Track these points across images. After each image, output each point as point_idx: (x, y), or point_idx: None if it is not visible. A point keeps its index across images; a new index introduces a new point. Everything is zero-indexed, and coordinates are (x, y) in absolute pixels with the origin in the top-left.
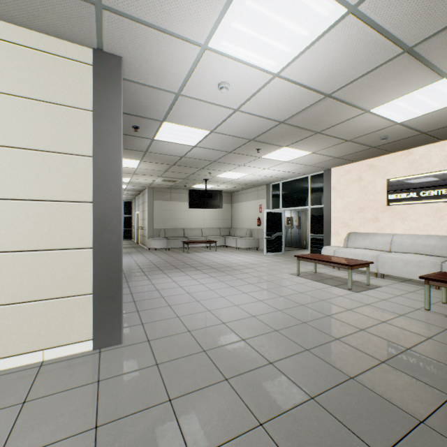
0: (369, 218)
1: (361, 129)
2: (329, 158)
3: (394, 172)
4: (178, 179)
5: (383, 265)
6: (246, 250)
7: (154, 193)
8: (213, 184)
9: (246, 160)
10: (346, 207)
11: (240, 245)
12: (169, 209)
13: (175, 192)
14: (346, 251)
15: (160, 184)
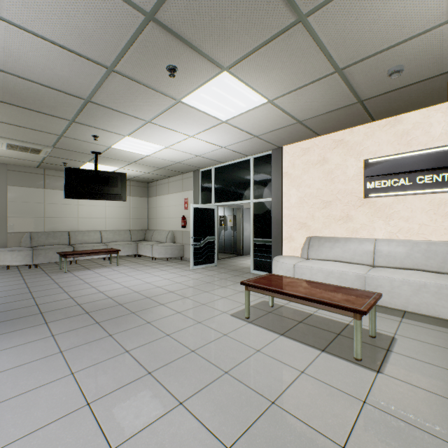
0: (338, 217)
1: (382, 27)
2: (288, 122)
3: (374, 149)
4: (40, 145)
5: (376, 291)
6: (166, 261)
7: (10, 174)
8: (114, 165)
9: (153, 105)
10: (304, 200)
11: (158, 254)
12: (41, 201)
13: (54, 175)
14: (314, 267)
15: (15, 156)
